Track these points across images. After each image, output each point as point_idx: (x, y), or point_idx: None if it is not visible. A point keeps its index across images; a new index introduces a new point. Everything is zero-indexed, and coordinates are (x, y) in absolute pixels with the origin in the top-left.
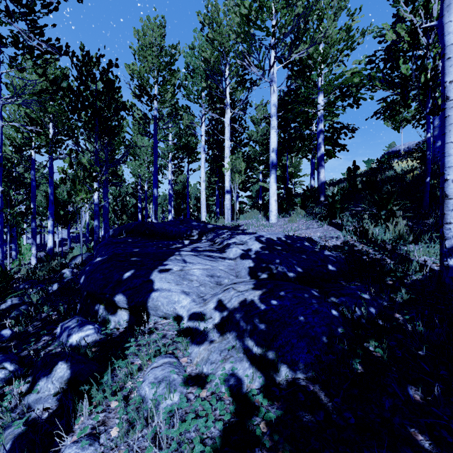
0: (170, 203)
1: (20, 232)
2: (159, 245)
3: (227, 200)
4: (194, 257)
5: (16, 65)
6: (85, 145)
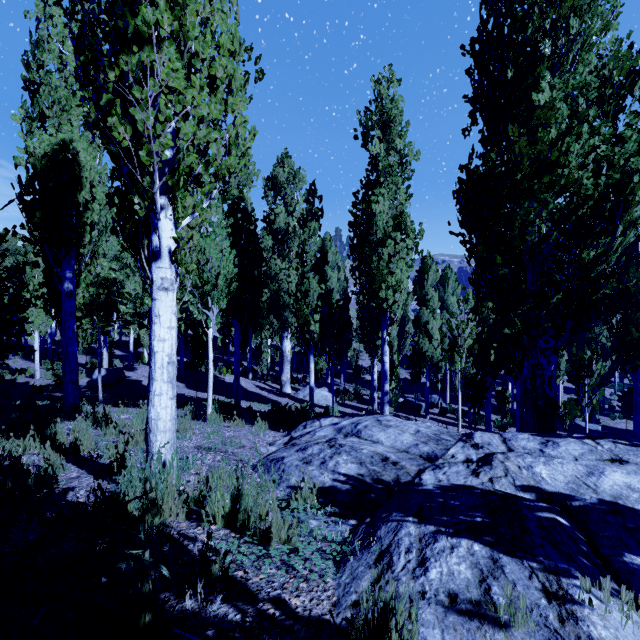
0: None
1: None
2: None
3: None
4: None
5: None
6: None
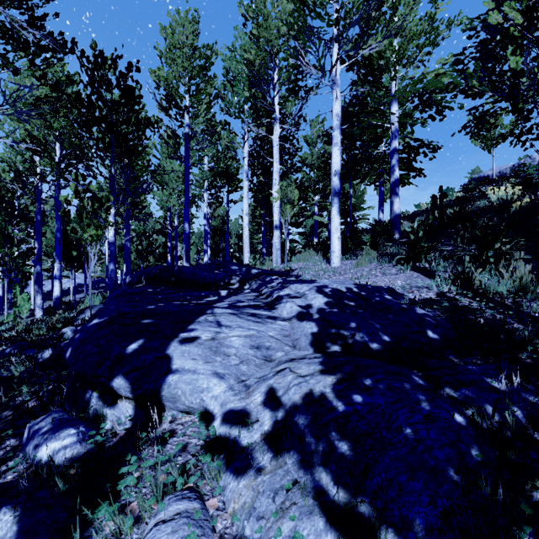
0: (206, 242)
1: (25, 277)
2: (187, 297)
3: (276, 238)
4: (232, 317)
5: (7, 65)
6: (98, 169)
